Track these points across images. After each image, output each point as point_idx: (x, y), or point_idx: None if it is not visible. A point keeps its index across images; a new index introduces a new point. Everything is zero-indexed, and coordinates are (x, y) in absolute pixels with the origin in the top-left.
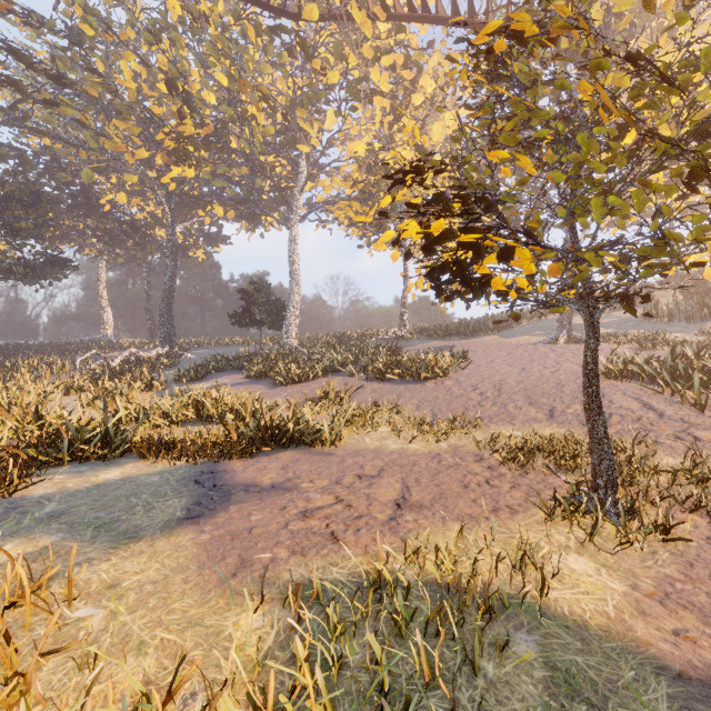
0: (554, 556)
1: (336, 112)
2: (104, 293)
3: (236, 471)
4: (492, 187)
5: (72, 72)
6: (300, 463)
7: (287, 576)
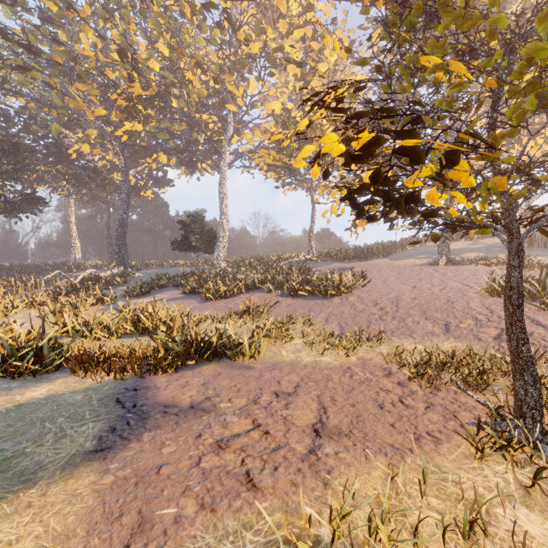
0: (500, 510)
1: (256, 77)
2: (74, 225)
3: (158, 388)
4: (410, 109)
5: (43, 45)
6: (221, 378)
7: (190, 547)
